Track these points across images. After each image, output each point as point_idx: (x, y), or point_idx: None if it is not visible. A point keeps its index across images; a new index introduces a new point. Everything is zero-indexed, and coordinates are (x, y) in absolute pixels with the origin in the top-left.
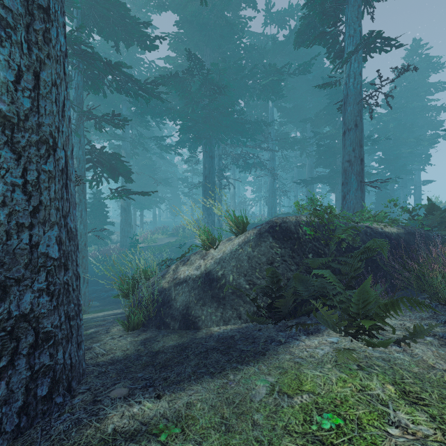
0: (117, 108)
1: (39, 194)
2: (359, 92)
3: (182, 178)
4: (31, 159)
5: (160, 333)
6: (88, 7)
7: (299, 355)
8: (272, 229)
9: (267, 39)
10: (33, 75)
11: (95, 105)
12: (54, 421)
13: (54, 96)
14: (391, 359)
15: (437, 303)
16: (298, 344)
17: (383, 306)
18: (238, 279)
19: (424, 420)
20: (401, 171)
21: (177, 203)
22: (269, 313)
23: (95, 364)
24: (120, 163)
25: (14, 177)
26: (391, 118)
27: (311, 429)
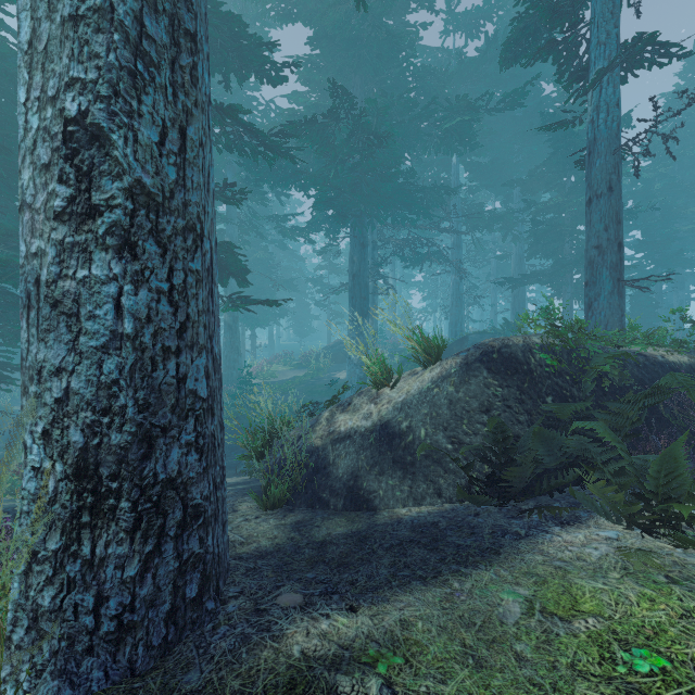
0: (219, 174)
1: (186, 305)
2: (616, 134)
3: (313, 278)
4: (177, 254)
5: (317, 514)
6: None
7: (558, 556)
8: (487, 357)
9: (448, 56)
10: (178, 132)
11: None
12: (208, 635)
13: (201, 161)
14: None
15: None
16: (551, 539)
17: None
18: (434, 434)
19: None
20: (675, 262)
21: (305, 317)
22: (486, 489)
23: (235, 557)
24: (232, 257)
25: (160, 280)
26: (657, 175)
27: (616, 672)
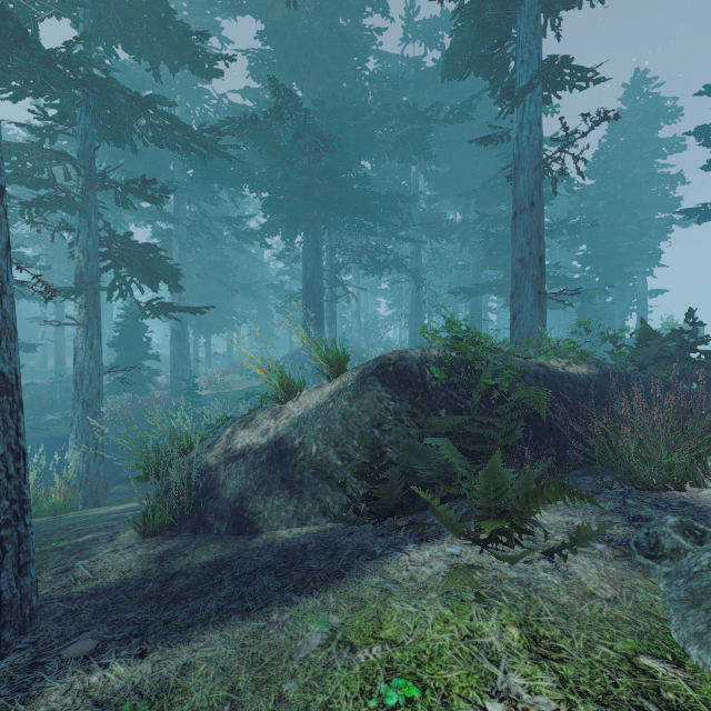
0: (165, 170)
1: None
2: (538, 151)
3: (274, 283)
4: None
5: (194, 541)
6: (105, 4)
7: (394, 578)
8: (383, 370)
9: (408, 64)
10: None
11: (129, 165)
12: None
13: None
14: (532, 582)
15: (633, 487)
16: (399, 558)
17: (523, 498)
18: (325, 450)
19: (547, 687)
20: (616, 276)
21: (267, 325)
22: (372, 505)
23: (64, 598)
24: (158, 260)
25: None
26: (601, 193)
27: (366, 707)
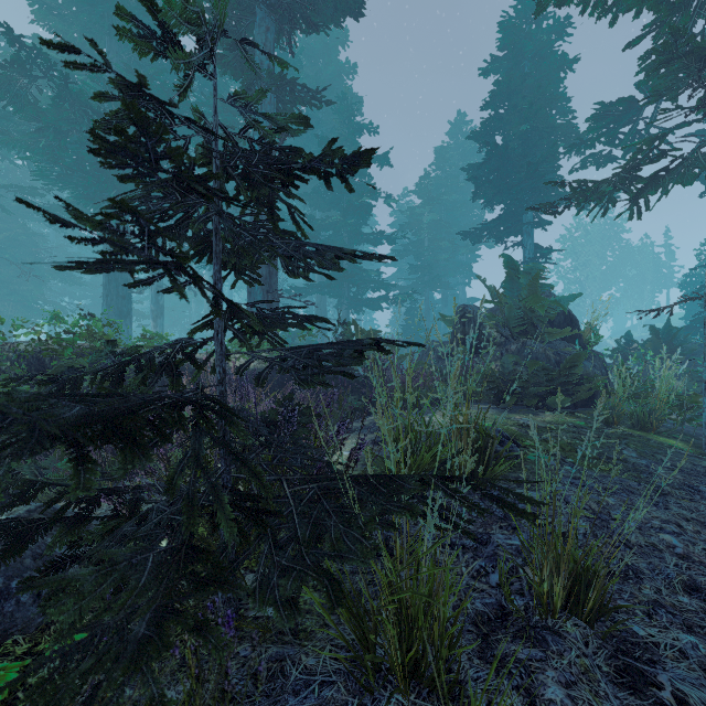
0: None
1: None
2: None
3: None
4: None
5: None
6: None
7: None
8: None
9: None
10: None
11: None
12: None
13: None
14: None
15: None
16: None
17: None
18: None
19: None
20: (436, 284)
21: None
22: None
23: None
24: None
25: None
26: (426, 211)
27: None
